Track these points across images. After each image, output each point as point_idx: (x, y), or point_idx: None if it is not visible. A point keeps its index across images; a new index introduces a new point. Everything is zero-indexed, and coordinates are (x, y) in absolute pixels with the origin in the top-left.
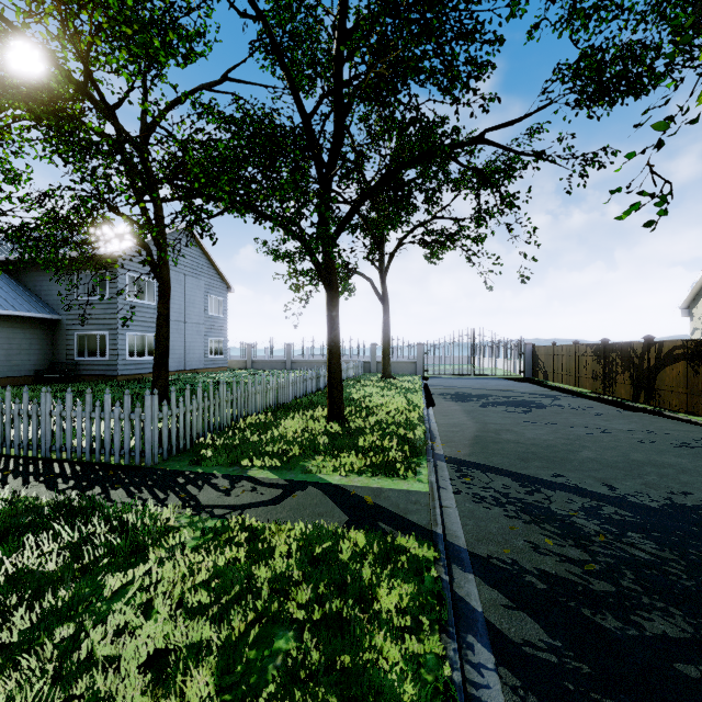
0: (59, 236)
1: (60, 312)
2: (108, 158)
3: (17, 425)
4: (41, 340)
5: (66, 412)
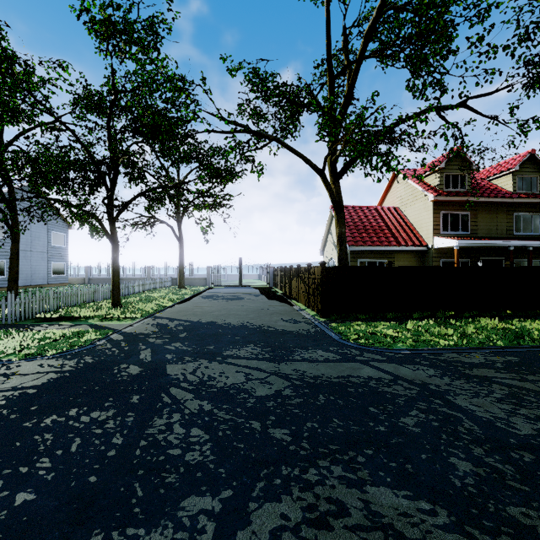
0: None
1: None
2: None
3: None
4: None
5: None
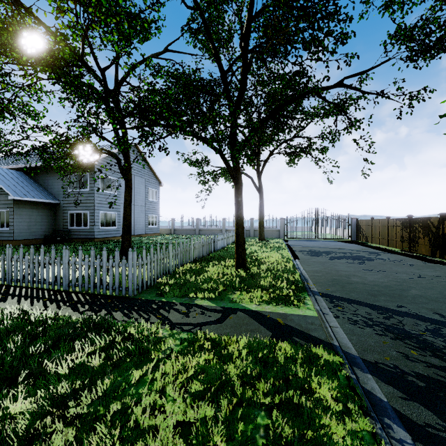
0: (65, 151)
1: (59, 198)
2: (99, 101)
3: (47, 269)
4: (48, 216)
5: (78, 262)
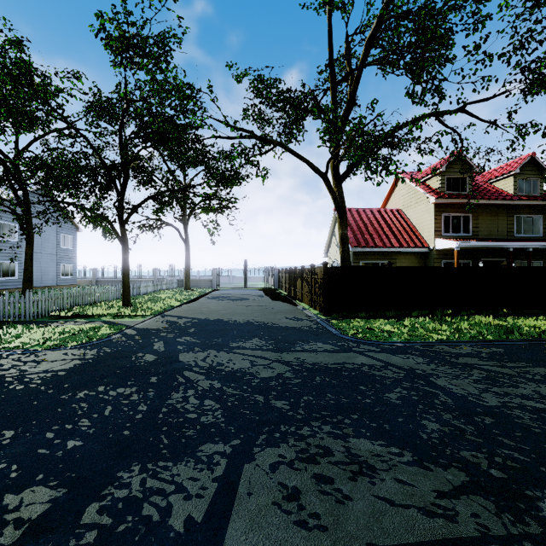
0: None
1: None
2: (0, 181)
3: None
4: None
5: None
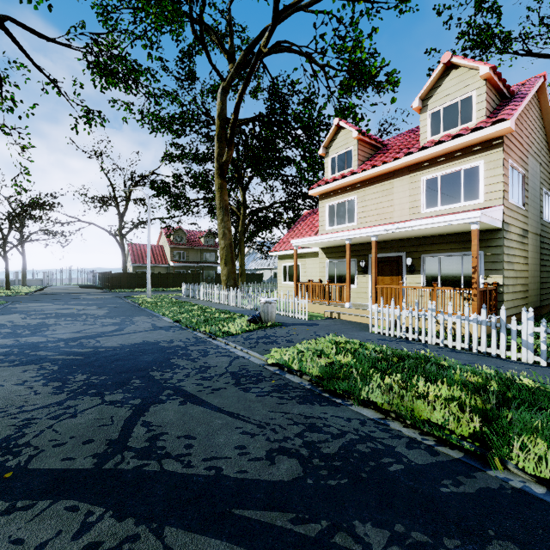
0: None
1: None
2: None
3: None
4: None
5: None
